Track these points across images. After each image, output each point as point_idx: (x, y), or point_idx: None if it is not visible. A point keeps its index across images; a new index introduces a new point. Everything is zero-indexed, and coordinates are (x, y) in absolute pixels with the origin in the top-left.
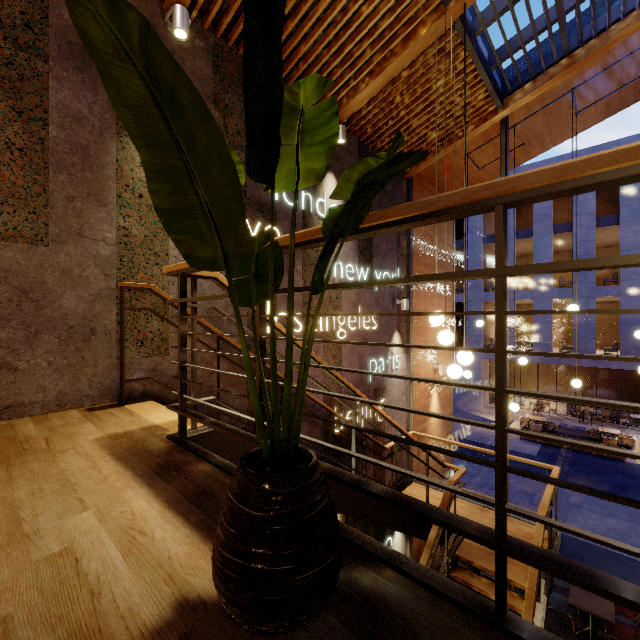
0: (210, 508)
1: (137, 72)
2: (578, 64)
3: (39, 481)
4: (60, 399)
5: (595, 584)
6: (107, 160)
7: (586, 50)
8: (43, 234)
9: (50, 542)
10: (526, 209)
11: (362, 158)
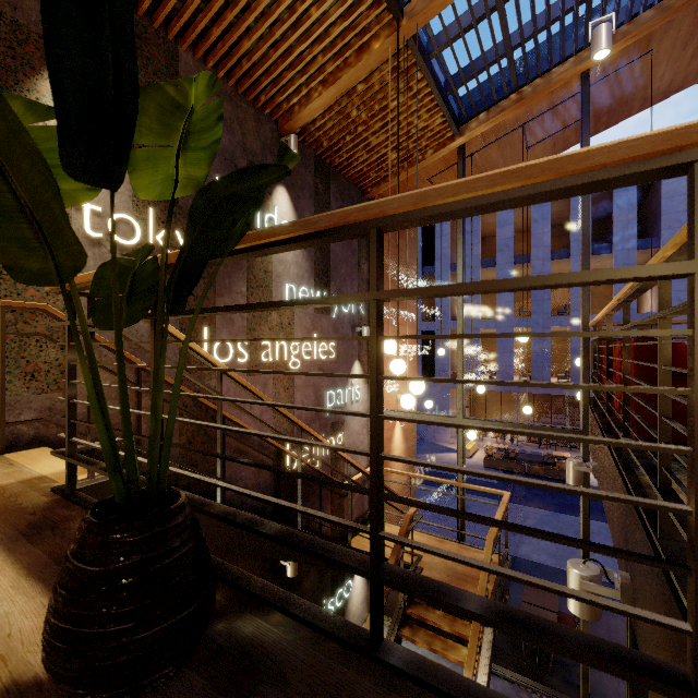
0: None
1: None
2: (526, 101)
3: None
4: None
5: (446, 600)
6: None
7: (532, 88)
8: None
9: None
10: (491, 239)
11: (318, 173)
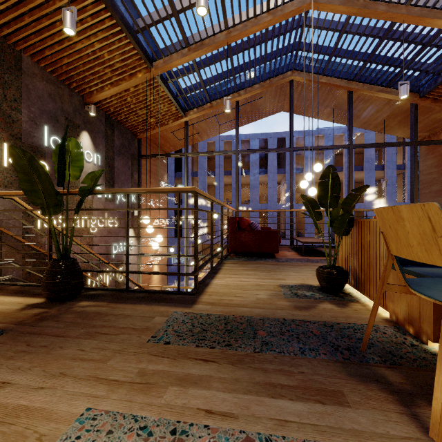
0: (27, 293)
1: (25, 160)
2: (214, 107)
3: None
4: None
5: (142, 272)
6: None
7: (216, 103)
8: None
9: None
10: (214, 159)
11: (108, 124)
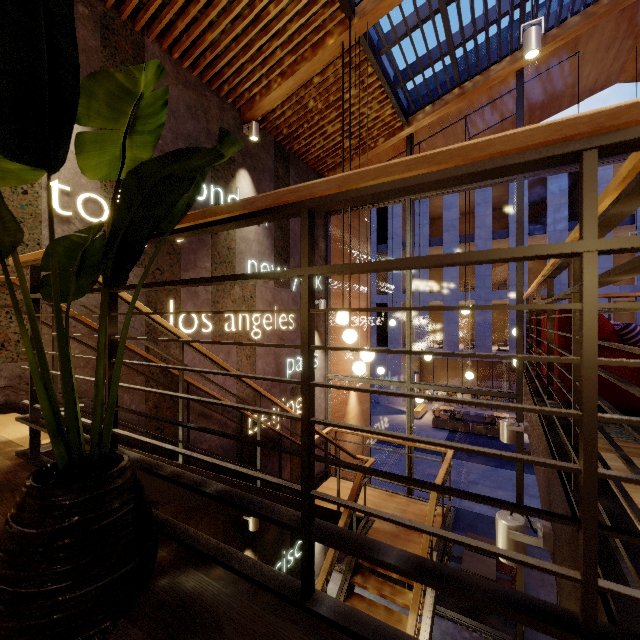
0: None
1: None
2: (467, 95)
3: None
4: None
5: (368, 554)
6: None
7: (473, 84)
8: None
9: None
10: (439, 220)
11: (279, 158)
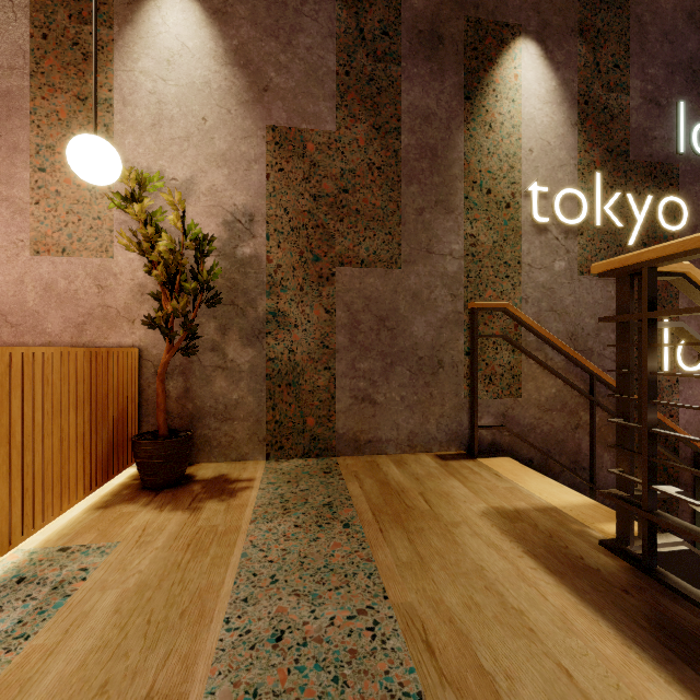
0: None
1: None
2: None
3: (460, 580)
4: (410, 439)
5: None
6: (453, 156)
7: None
8: (396, 255)
9: None
10: None
11: None
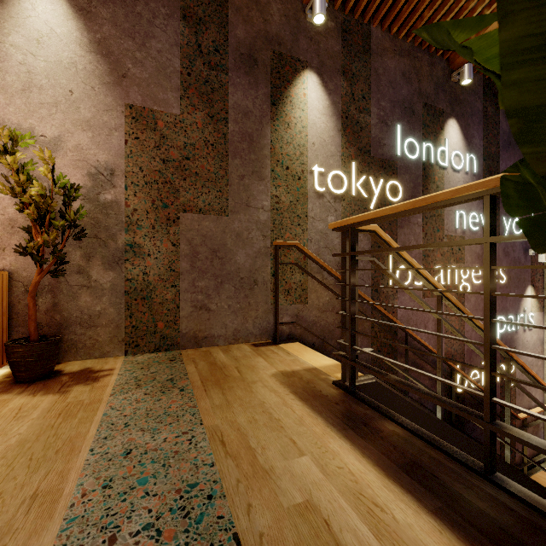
0: (439, 492)
1: None
2: None
3: (249, 410)
4: (235, 334)
5: None
6: (264, 142)
7: None
8: (225, 207)
9: (289, 487)
10: None
11: (487, 96)
